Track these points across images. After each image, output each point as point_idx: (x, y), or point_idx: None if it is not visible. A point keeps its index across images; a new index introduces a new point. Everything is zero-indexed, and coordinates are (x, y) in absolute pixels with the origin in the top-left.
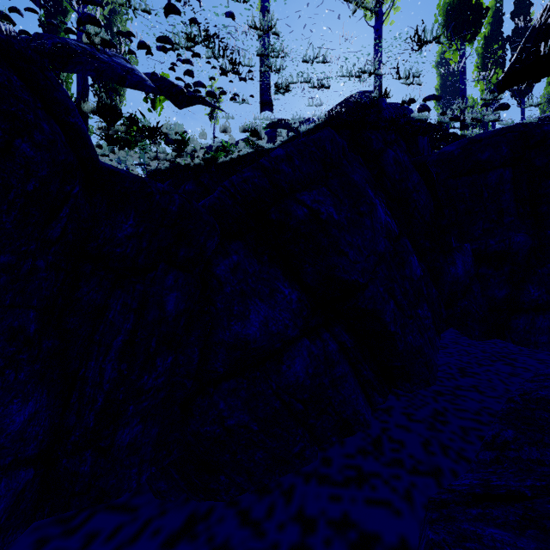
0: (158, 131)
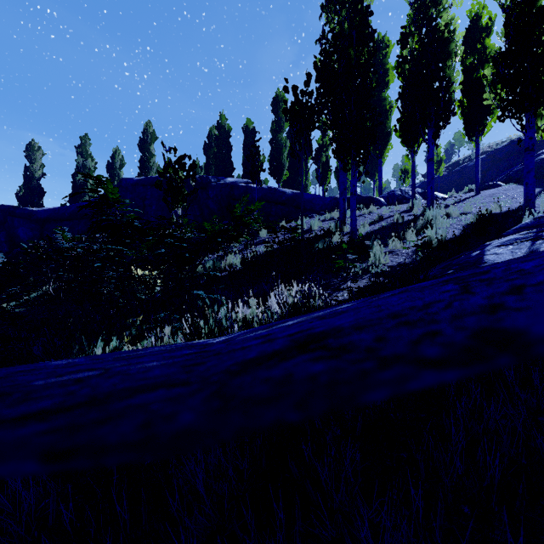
0: None
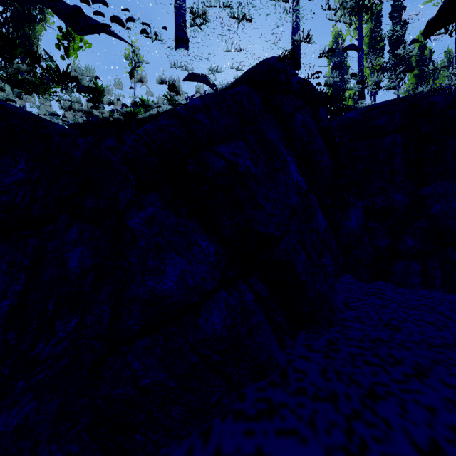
0: (68, 75)
